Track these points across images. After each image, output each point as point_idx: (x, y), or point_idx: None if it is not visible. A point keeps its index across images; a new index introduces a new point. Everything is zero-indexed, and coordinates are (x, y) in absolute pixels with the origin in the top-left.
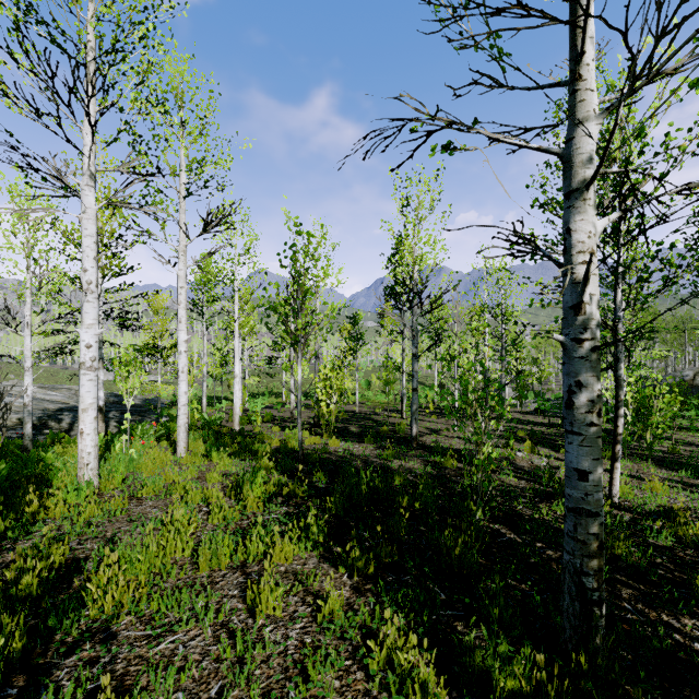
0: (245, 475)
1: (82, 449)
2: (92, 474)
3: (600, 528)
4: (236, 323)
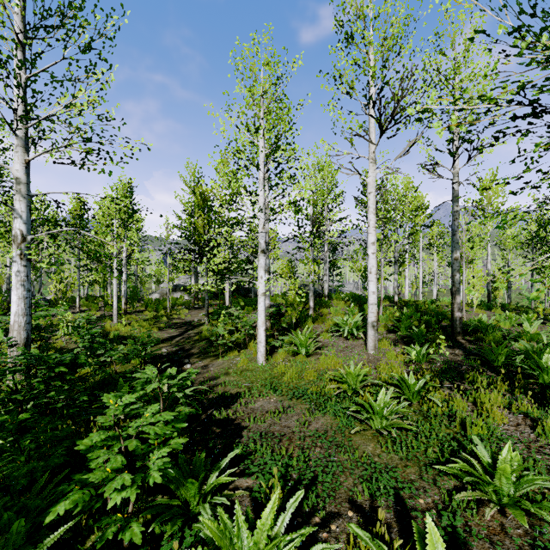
0: (443, 299)
1: (406, 293)
2: (407, 298)
3: (489, 292)
4: (435, 263)
